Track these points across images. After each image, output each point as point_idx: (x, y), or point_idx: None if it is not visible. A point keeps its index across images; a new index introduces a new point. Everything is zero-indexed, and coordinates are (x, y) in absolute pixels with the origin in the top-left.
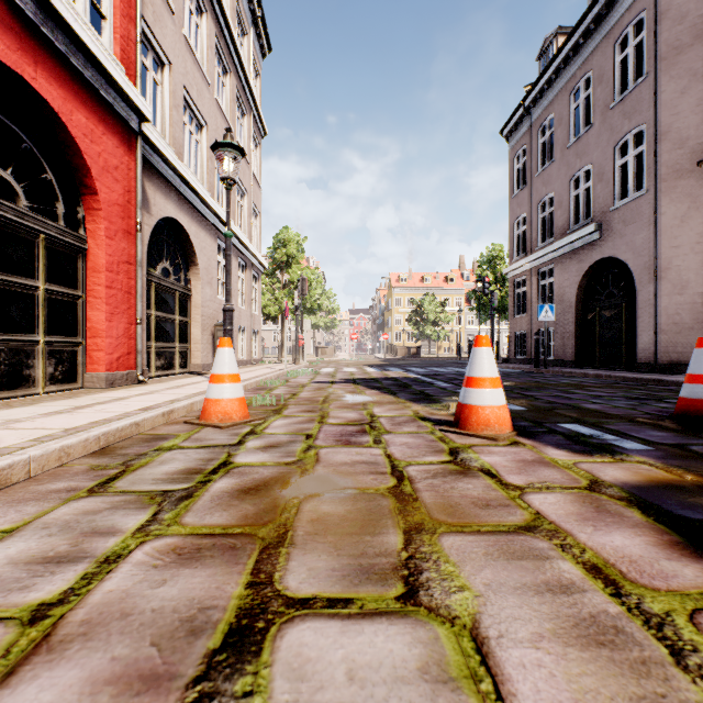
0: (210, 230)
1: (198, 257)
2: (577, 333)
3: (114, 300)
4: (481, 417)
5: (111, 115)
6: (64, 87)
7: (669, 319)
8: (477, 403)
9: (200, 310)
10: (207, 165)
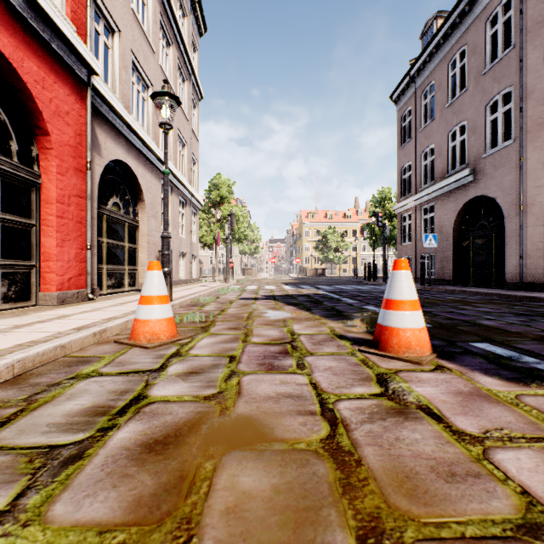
0: (155, 172)
1: (144, 194)
2: (454, 257)
3: (66, 228)
4: (402, 340)
5: (62, 67)
6: (15, 36)
7: (533, 245)
8: (397, 326)
9: (146, 238)
10: (152, 119)
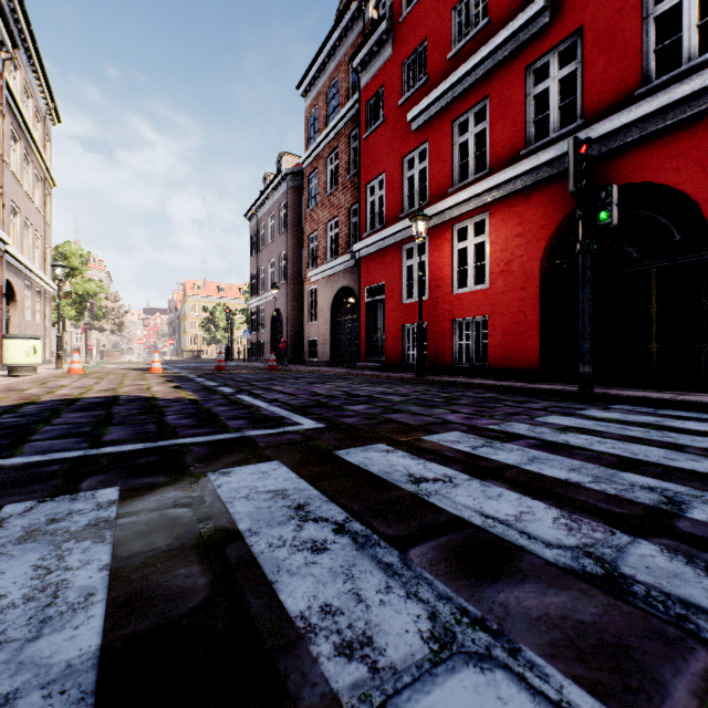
0: (23, 277)
1: (17, 297)
2: (271, 345)
3: None
4: (154, 370)
5: None
6: None
7: (291, 340)
8: (153, 366)
9: (18, 329)
10: (20, 236)
